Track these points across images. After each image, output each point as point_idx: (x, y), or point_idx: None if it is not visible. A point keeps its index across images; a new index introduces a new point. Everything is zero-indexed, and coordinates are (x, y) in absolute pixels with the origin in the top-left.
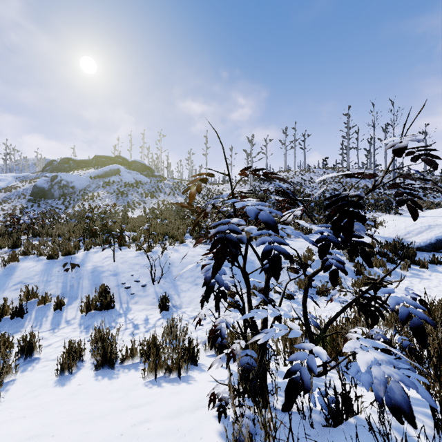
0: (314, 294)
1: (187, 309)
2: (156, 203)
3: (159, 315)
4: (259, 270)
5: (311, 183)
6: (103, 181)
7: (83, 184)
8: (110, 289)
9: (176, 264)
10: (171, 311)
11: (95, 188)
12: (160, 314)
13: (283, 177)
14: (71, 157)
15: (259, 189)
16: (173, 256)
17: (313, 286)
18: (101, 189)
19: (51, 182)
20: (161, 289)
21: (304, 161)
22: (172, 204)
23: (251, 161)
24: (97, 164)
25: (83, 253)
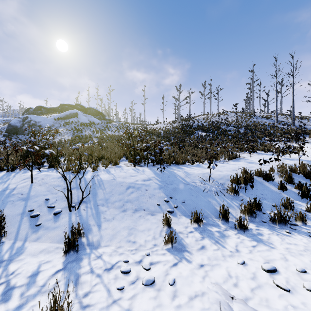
0: (267, 222)
1: (106, 250)
2: (104, 137)
3: (60, 262)
4: (197, 192)
5: (227, 121)
6: (64, 121)
7: (48, 123)
8: (10, 218)
9: (104, 185)
10: (81, 254)
11: (57, 126)
12: (63, 261)
13: (203, 118)
14: (43, 106)
15: (185, 127)
16: (102, 177)
17: (262, 212)
18: (61, 127)
19: (23, 122)
20: (78, 217)
21: (218, 109)
22: (116, 138)
23: (179, 105)
24: (61, 110)
25: (3, 173)
